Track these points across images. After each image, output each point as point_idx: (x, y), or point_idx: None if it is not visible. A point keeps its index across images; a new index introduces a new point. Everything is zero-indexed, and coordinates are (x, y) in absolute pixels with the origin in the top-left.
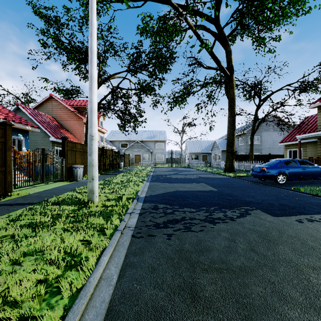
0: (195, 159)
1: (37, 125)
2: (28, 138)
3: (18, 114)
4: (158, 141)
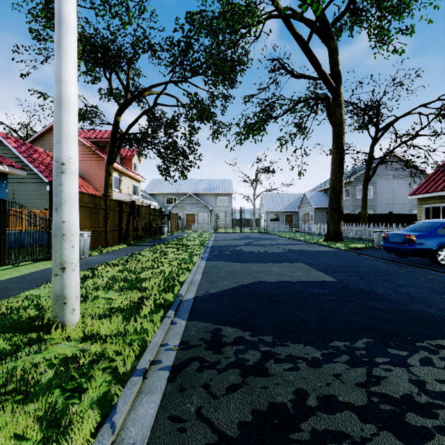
0: (275, 221)
1: (28, 166)
2: (5, 186)
3: None
4: (220, 194)
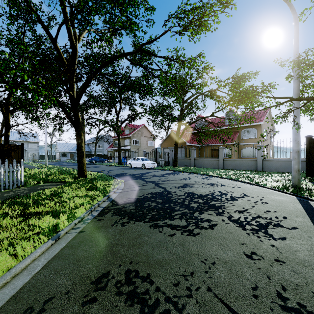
0: (65, 156)
1: None
2: None
3: None
4: (31, 142)
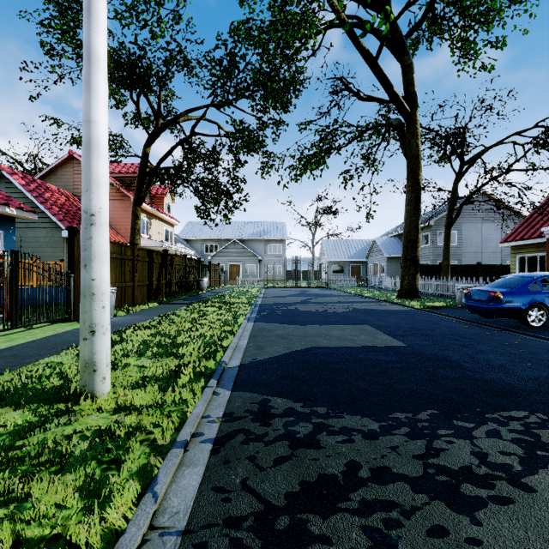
0: (339, 273)
1: (39, 207)
2: (12, 232)
3: (1, 186)
4: (271, 240)
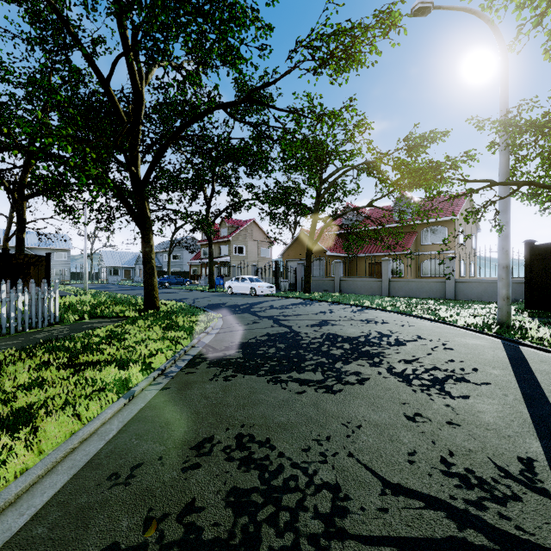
0: (115, 275)
1: None
2: None
3: None
4: (58, 249)
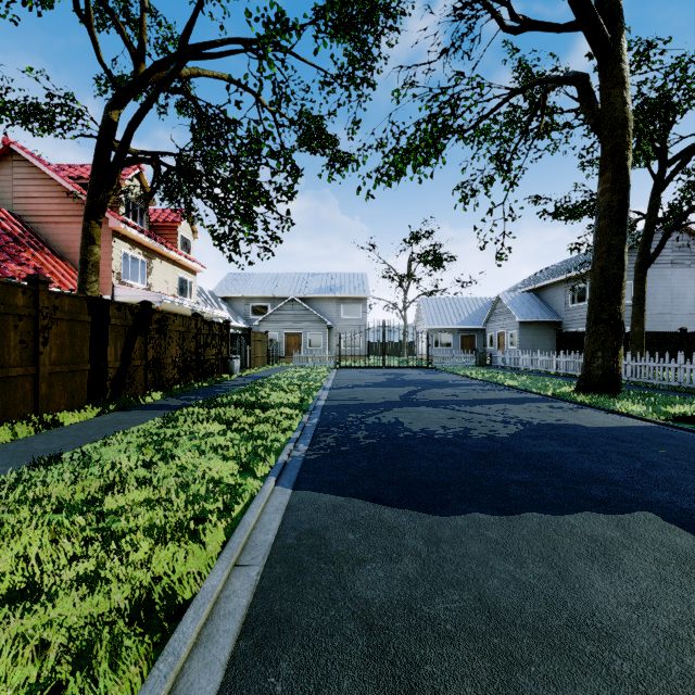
0: (444, 346)
1: None
2: None
3: None
4: (346, 298)
